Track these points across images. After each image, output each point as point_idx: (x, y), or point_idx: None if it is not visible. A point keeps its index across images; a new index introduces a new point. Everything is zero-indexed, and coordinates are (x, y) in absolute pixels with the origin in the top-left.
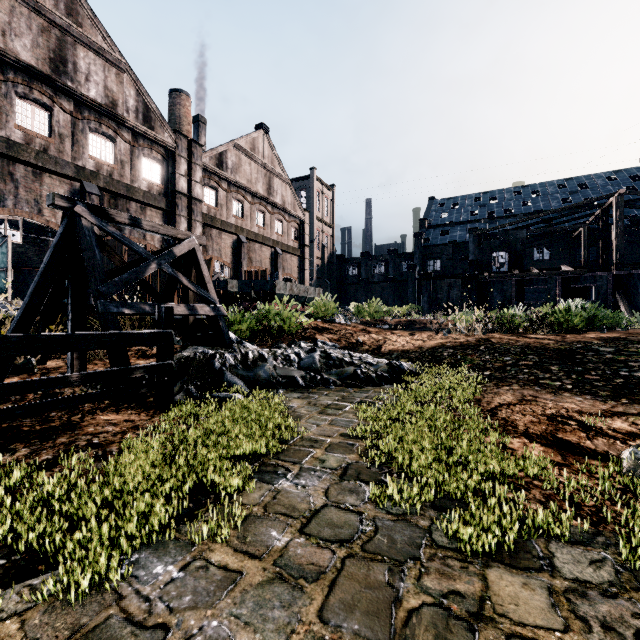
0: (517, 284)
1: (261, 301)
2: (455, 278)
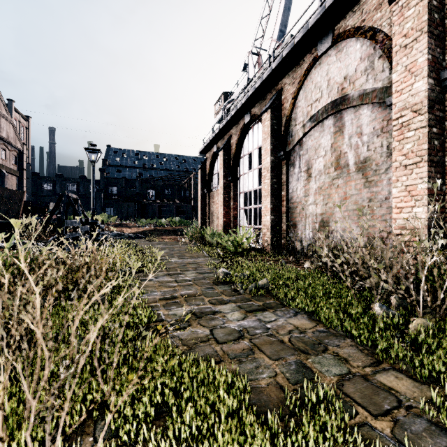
0: (159, 207)
1: (38, 213)
2: (131, 202)
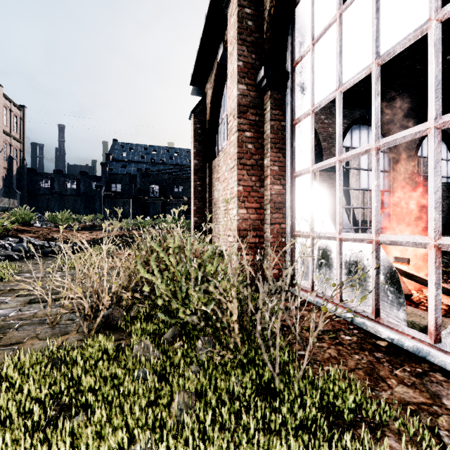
0: (162, 205)
1: None
2: (127, 198)
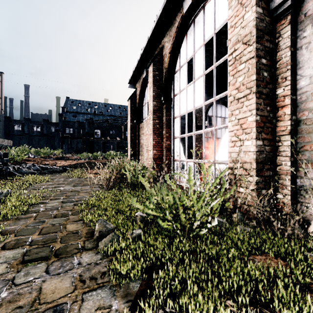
0: (103, 143)
1: None
2: (80, 139)
